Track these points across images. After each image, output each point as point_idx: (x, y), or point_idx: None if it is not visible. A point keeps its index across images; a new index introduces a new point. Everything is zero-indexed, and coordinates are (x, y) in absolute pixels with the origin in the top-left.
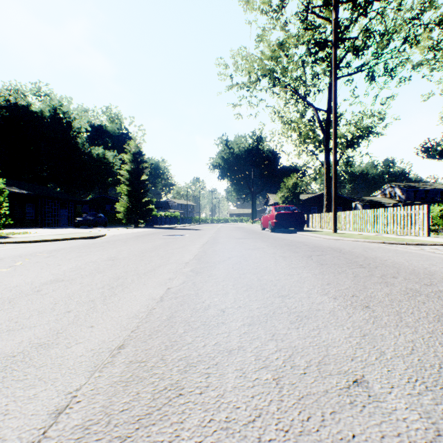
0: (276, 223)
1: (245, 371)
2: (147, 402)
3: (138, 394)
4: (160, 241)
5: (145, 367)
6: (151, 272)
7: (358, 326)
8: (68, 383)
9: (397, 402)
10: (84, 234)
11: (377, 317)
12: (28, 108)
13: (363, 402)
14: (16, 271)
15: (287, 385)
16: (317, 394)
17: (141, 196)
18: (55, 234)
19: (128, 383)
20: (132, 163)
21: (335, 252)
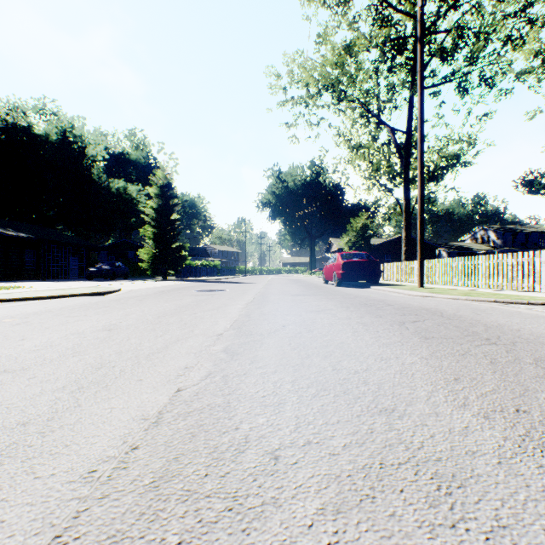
0: (343, 274)
1: None
2: None
3: None
4: (189, 299)
5: None
6: (160, 353)
7: None
8: None
9: None
10: (91, 290)
11: None
12: (29, 130)
13: None
14: None
15: None
16: None
17: (171, 241)
18: (52, 290)
19: None
20: (159, 199)
21: (435, 316)
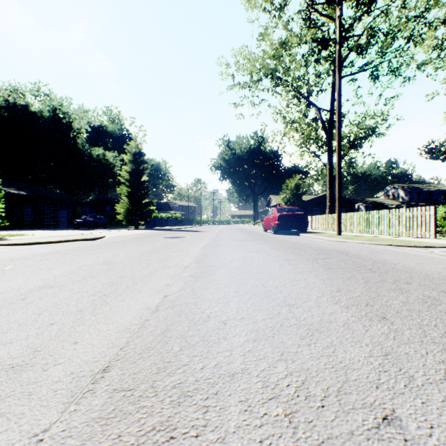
0: (279, 224)
1: (251, 403)
2: None
3: (119, 438)
4: (159, 244)
5: (131, 397)
6: (148, 277)
7: (378, 342)
8: (35, 420)
9: None
10: (82, 236)
11: (398, 331)
12: (27, 108)
13: None
14: (4, 276)
15: (303, 423)
16: (340, 438)
17: (141, 198)
18: (53, 236)
19: (108, 420)
20: (132, 164)
21: (341, 255)
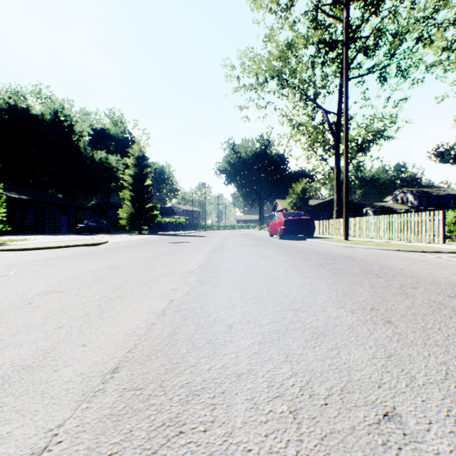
0: (285, 229)
1: (256, 401)
2: (141, 443)
3: (131, 432)
4: (164, 249)
5: (140, 396)
6: (153, 282)
7: (382, 345)
8: (49, 416)
9: (439, 443)
10: (85, 242)
11: (401, 334)
12: (28, 111)
13: (398, 443)
14: (8, 281)
15: (306, 419)
16: (342, 432)
17: (145, 202)
18: (55, 242)
19: (120, 416)
20: (136, 168)
21: (348, 260)
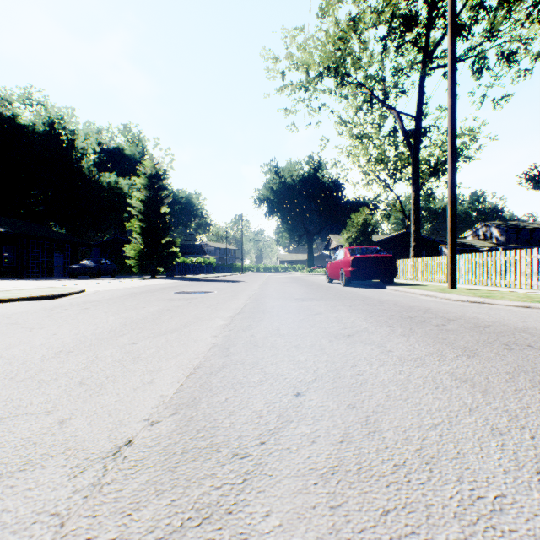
0: (353, 272)
1: None
2: None
3: None
4: (153, 308)
5: None
6: None
7: None
8: None
9: None
10: (39, 292)
11: None
12: (14, 120)
13: None
14: None
15: None
16: None
17: (160, 236)
18: None
19: None
20: (147, 190)
21: None
